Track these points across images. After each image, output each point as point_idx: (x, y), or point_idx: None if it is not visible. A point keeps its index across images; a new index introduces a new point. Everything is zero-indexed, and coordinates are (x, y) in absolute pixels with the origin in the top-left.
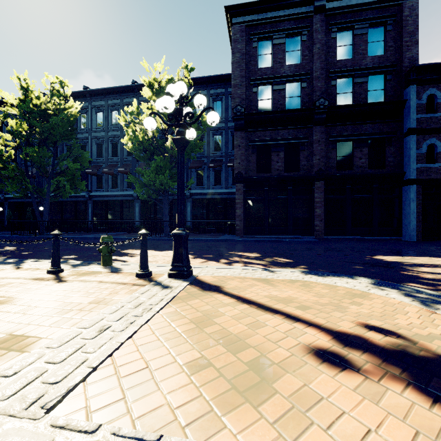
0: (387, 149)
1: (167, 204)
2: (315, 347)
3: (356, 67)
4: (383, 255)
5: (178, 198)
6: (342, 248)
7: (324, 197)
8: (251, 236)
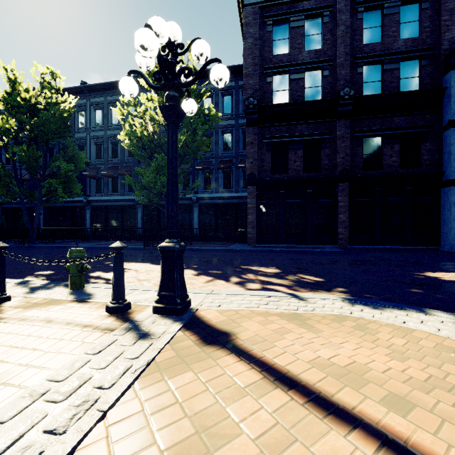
0: (422, 145)
1: None
2: None
3: (386, 51)
4: (434, 271)
5: (169, 195)
6: (377, 261)
7: (349, 201)
8: (265, 245)
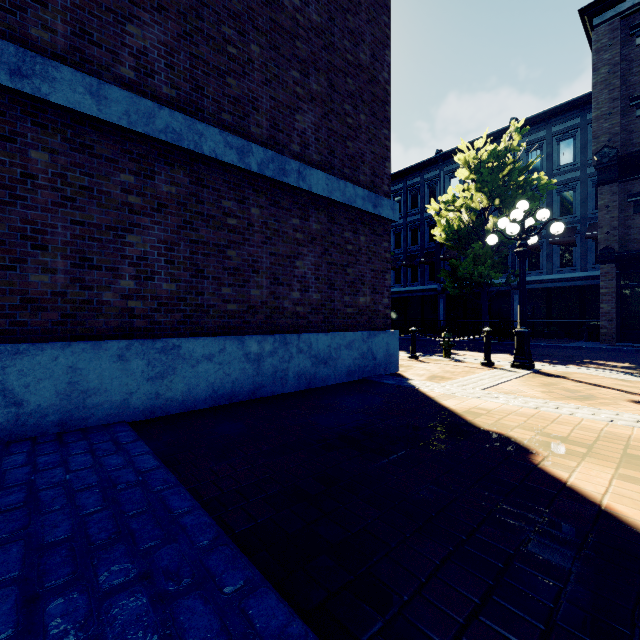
0: None
1: (486, 300)
2: (636, 400)
3: None
4: None
5: (520, 301)
6: None
7: None
8: (633, 344)
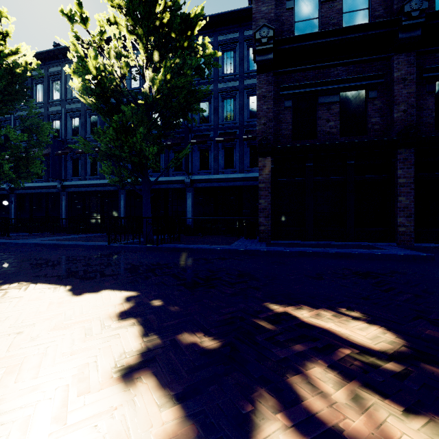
0: None
1: (147, 190)
2: None
3: None
4: None
5: None
6: None
7: (414, 176)
8: (284, 241)
